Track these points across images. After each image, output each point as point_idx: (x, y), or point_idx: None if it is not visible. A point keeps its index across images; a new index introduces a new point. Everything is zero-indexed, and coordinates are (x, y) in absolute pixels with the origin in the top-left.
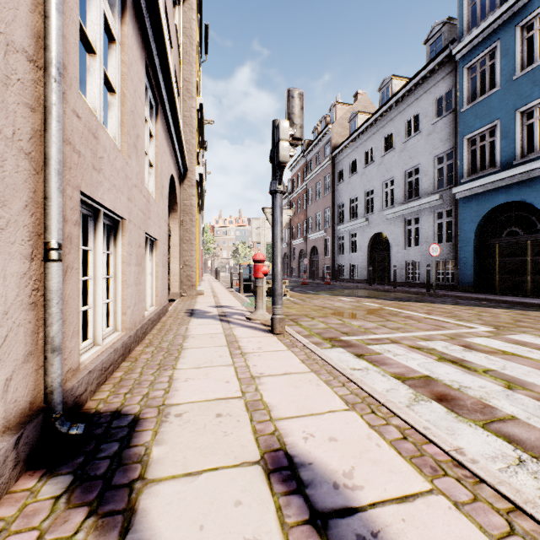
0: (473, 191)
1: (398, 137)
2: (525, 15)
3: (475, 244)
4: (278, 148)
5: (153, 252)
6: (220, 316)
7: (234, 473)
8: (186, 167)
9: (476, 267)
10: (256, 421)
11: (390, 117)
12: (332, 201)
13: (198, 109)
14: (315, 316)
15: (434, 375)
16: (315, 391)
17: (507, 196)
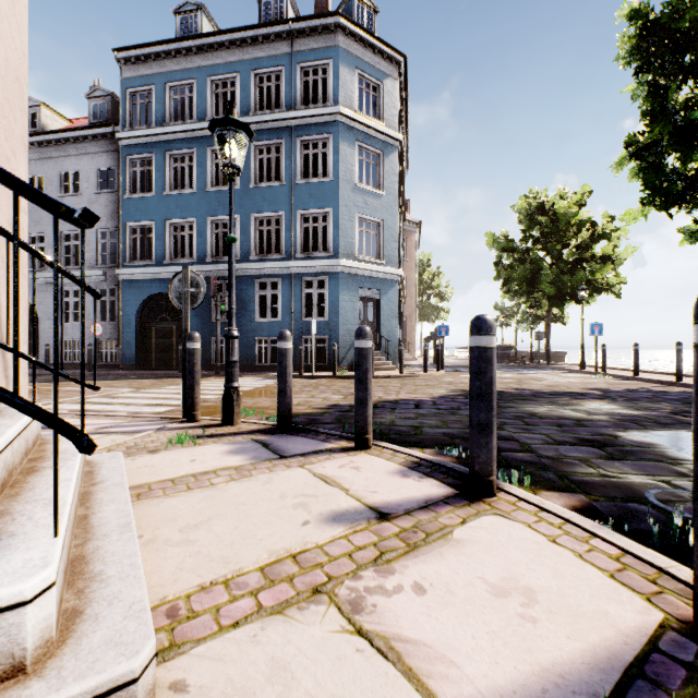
0: (135, 277)
1: (52, 187)
2: (172, 148)
3: (137, 325)
4: None
5: None
6: None
7: None
8: None
9: (138, 346)
10: None
11: (39, 155)
12: None
13: None
14: None
15: (90, 408)
16: None
17: (161, 288)
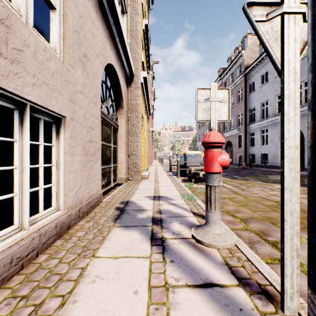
0: None
1: None
2: None
3: None
4: None
5: (59, 134)
6: (153, 224)
7: None
8: (131, 71)
9: None
10: None
11: None
12: (244, 107)
13: (144, 29)
14: None
15: None
16: None
17: None
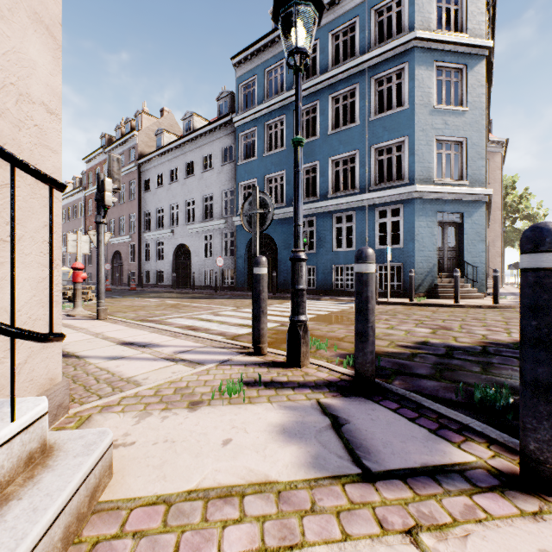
0: None
1: (198, 167)
2: (268, 119)
3: (245, 258)
4: (104, 196)
5: None
6: None
7: (109, 347)
8: None
9: (246, 274)
10: (110, 340)
11: (192, 148)
12: (139, 207)
13: None
14: (127, 311)
15: (194, 324)
16: (136, 332)
17: None
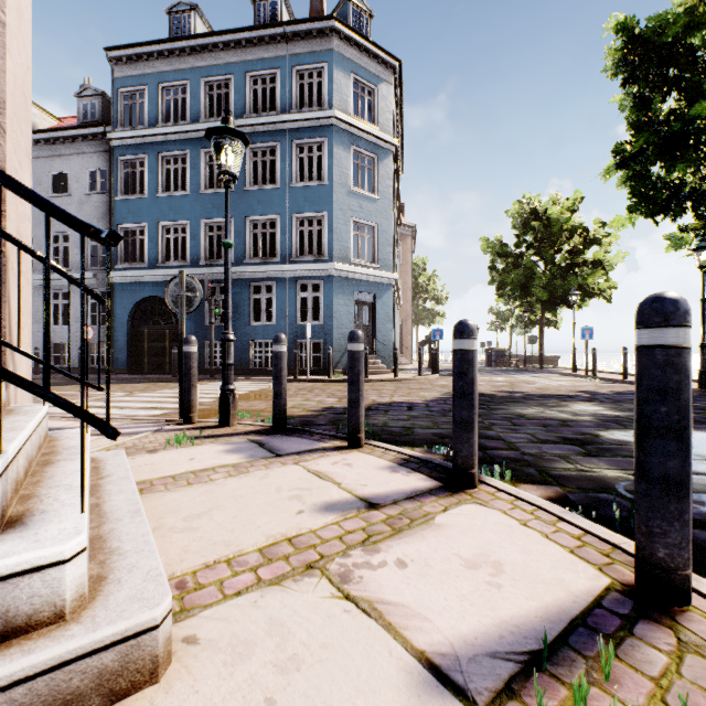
0: (127, 280)
1: (41, 187)
2: (165, 150)
3: (129, 329)
4: None
5: None
6: None
7: None
8: None
9: (130, 350)
10: None
11: None
12: None
13: None
14: None
15: None
16: None
17: (153, 291)
